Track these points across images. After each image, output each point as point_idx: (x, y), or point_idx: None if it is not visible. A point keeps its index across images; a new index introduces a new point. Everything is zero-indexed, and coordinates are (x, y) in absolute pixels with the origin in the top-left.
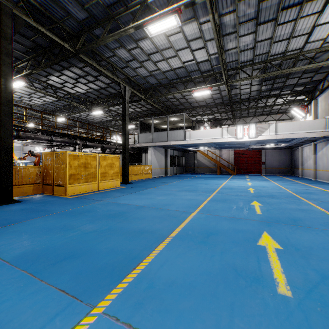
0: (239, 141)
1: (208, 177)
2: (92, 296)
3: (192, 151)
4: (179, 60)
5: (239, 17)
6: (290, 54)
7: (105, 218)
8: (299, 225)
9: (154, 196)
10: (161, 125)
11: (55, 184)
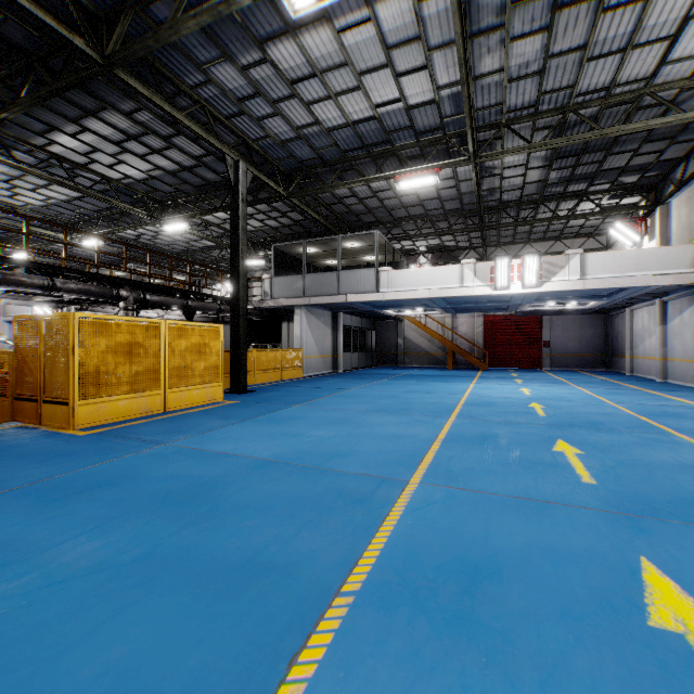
0: (500, 293)
1: (429, 375)
2: None
3: (391, 319)
4: (366, 99)
5: None
6: (621, 93)
7: (148, 510)
8: None
9: (304, 427)
10: (324, 258)
11: (45, 398)
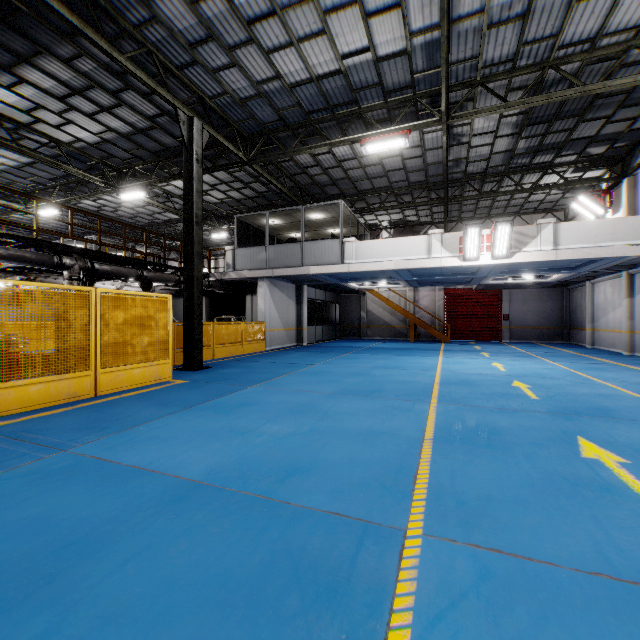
0: (469, 265)
1: (393, 348)
2: None
3: (354, 292)
4: (331, 48)
5: None
6: (606, 46)
7: None
8: None
9: (257, 418)
10: (288, 231)
11: None
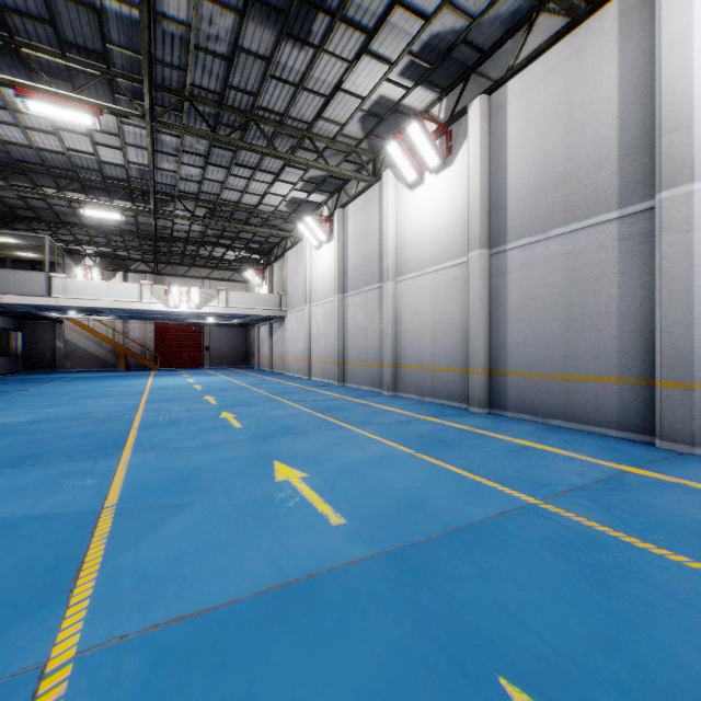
0: (173, 311)
1: (104, 376)
2: (111, 455)
3: (48, 320)
4: (59, 141)
5: (184, 144)
6: (244, 207)
7: None
8: (250, 405)
9: (29, 410)
10: None
11: None
